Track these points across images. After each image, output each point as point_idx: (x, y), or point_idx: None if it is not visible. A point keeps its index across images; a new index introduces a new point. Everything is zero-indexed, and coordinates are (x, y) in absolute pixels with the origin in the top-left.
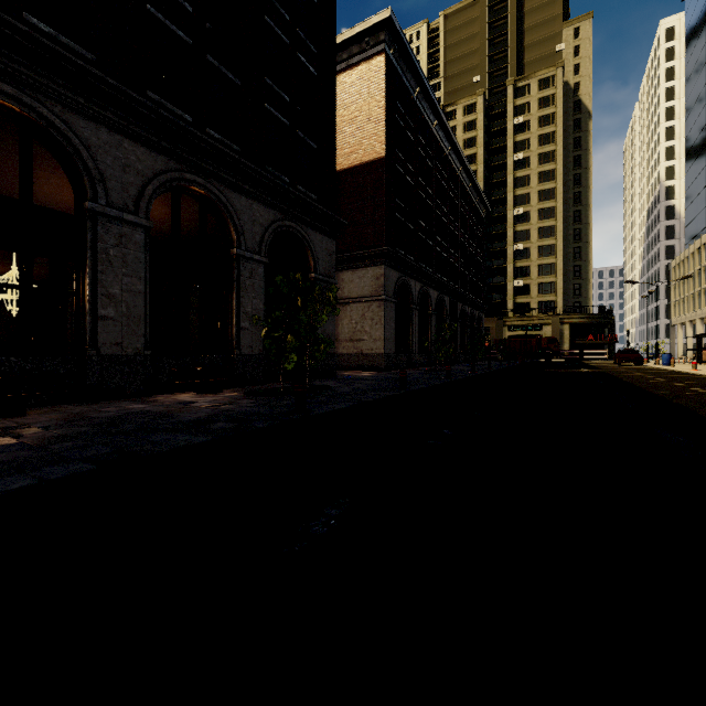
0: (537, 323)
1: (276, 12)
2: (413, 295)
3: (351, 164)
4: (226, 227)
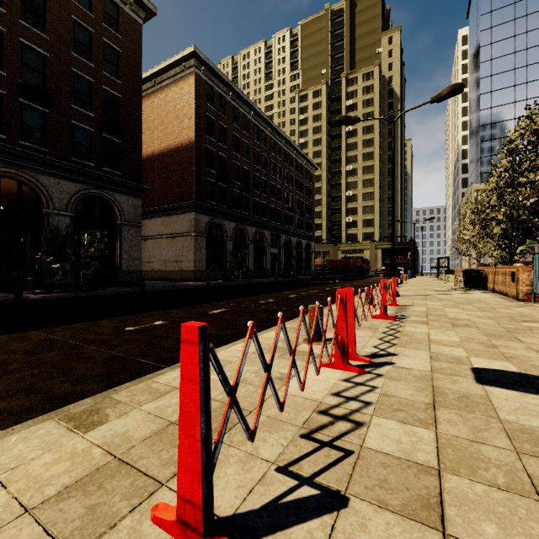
0: (360, 248)
1: (82, 64)
2: (226, 231)
3: (176, 145)
4: (39, 196)
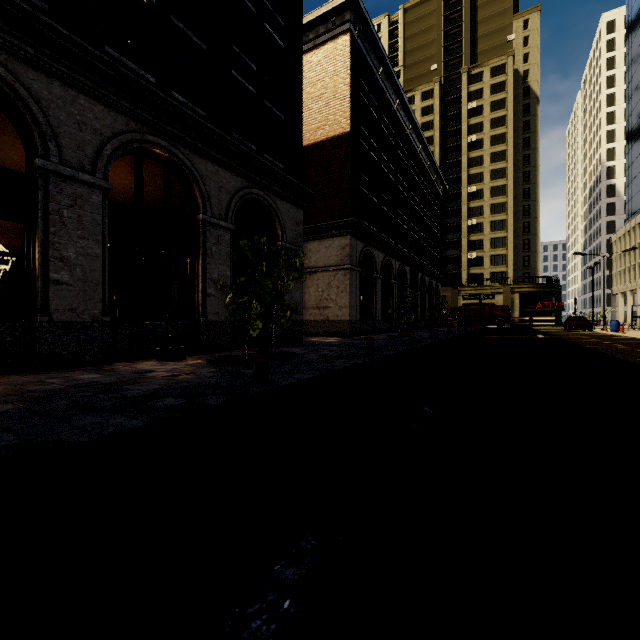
0: (490, 292)
1: None
2: (376, 264)
3: (317, 139)
4: (192, 193)
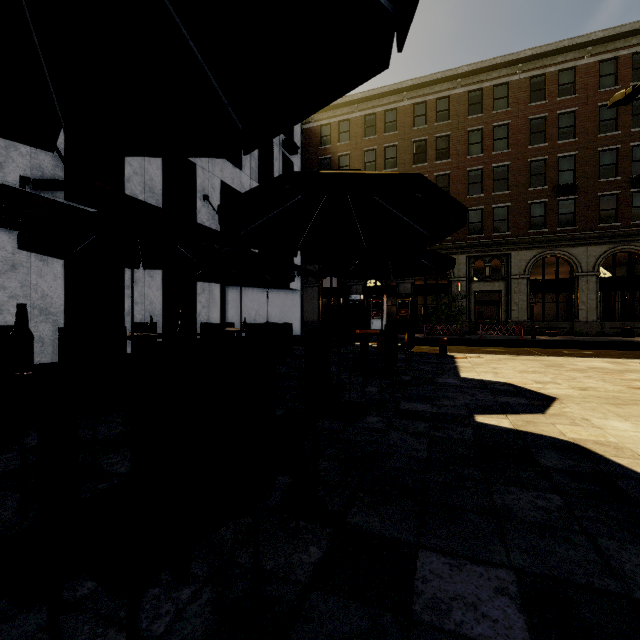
0: None
1: None
2: None
3: None
4: None
